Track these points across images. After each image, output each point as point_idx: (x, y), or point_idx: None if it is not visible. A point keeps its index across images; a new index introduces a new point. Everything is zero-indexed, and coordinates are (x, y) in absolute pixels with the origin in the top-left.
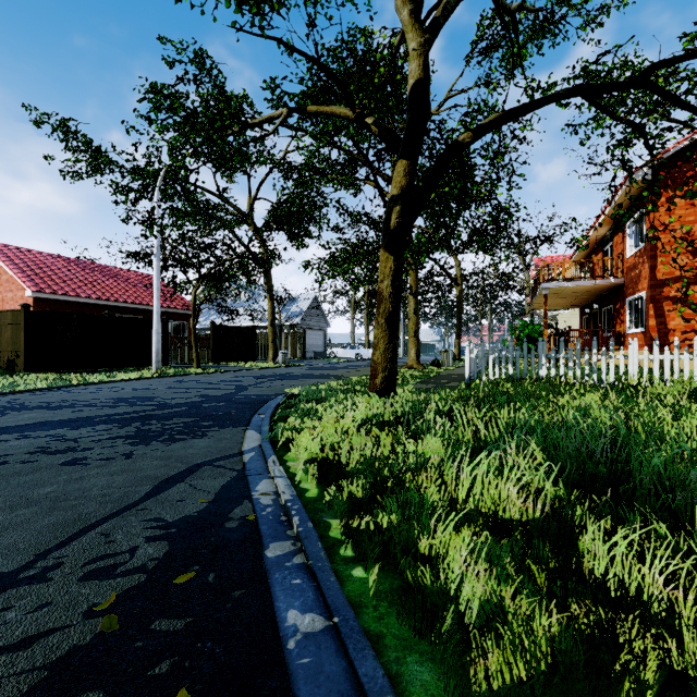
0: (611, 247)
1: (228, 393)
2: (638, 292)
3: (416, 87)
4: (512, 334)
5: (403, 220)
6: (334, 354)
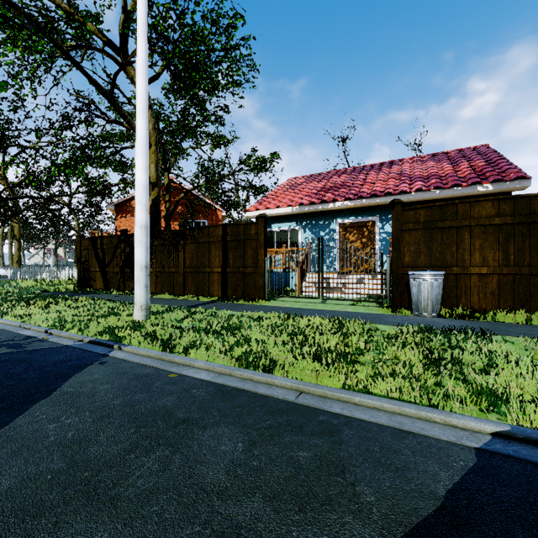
0: None
1: None
2: None
3: None
4: None
5: None
6: None
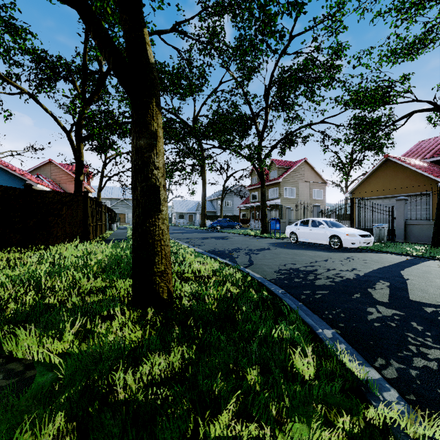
0: None
1: None
2: None
3: None
4: None
5: None
6: None
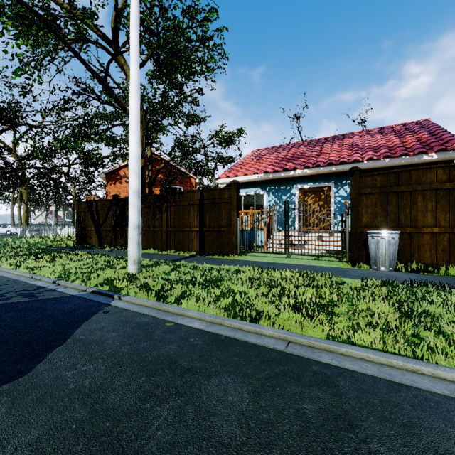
0: None
1: None
2: None
3: None
4: None
5: None
6: None
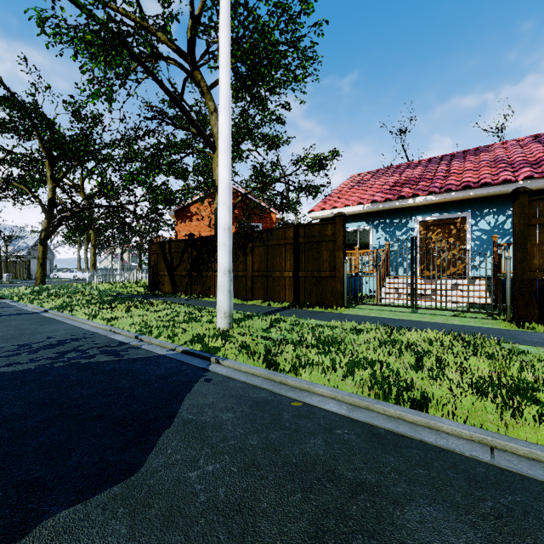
0: None
1: None
2: None
3: (50, 200)
4: None
5: (46, 236)
6: (57, 276)
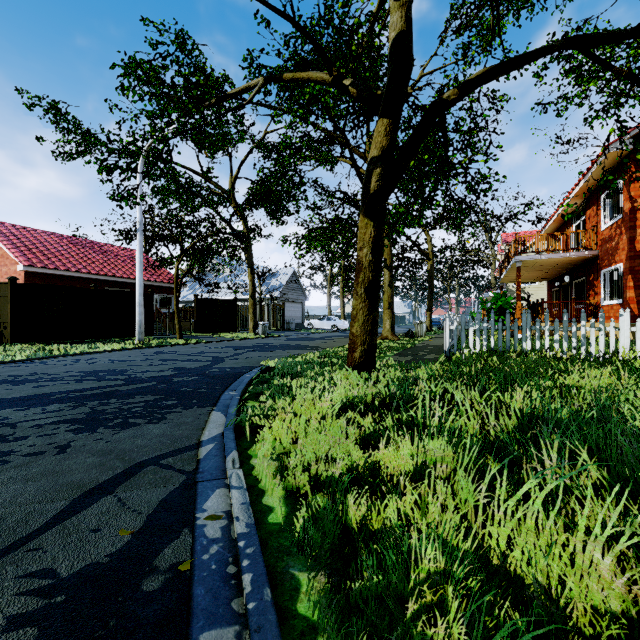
0: (582, 221)
1: (203, 366)
2: (615, 264)
3: (398, 40)
4: (482, 306)
5: (384, 183)
6: (312, 325)
